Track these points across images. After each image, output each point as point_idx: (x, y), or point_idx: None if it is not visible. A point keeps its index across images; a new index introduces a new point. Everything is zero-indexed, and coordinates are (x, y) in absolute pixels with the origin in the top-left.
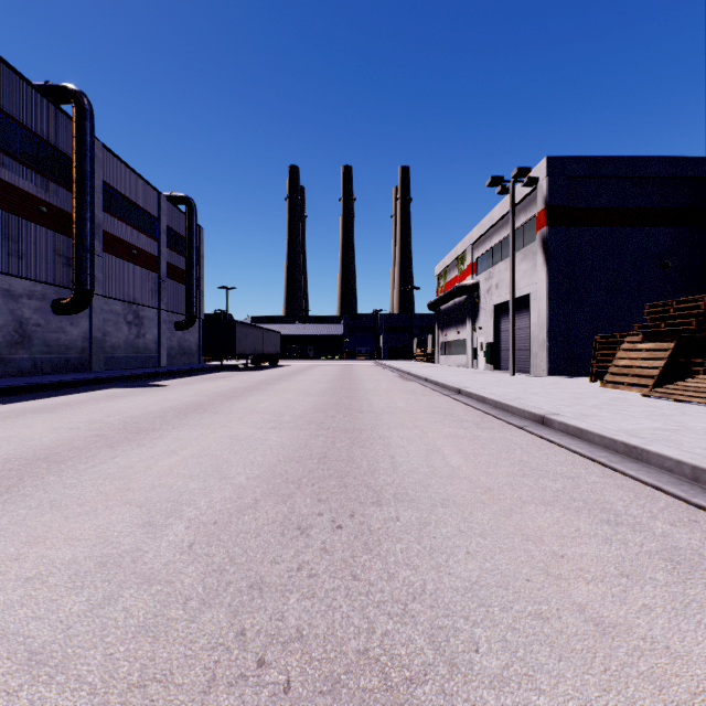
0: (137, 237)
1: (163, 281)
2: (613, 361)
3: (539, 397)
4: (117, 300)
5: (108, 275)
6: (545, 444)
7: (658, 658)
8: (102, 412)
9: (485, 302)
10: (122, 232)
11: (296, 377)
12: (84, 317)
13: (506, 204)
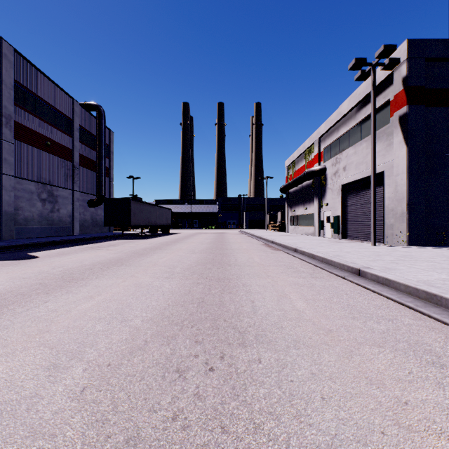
0: (51, 131)
1: (77, 168)
2: None
3: None
4: (30, 181)
5: (21, 159)
6: None
7: None
8: None
9: (332, 183)
10: (36, 125)
11: (174, 246)
12: None
13: (356, 97)
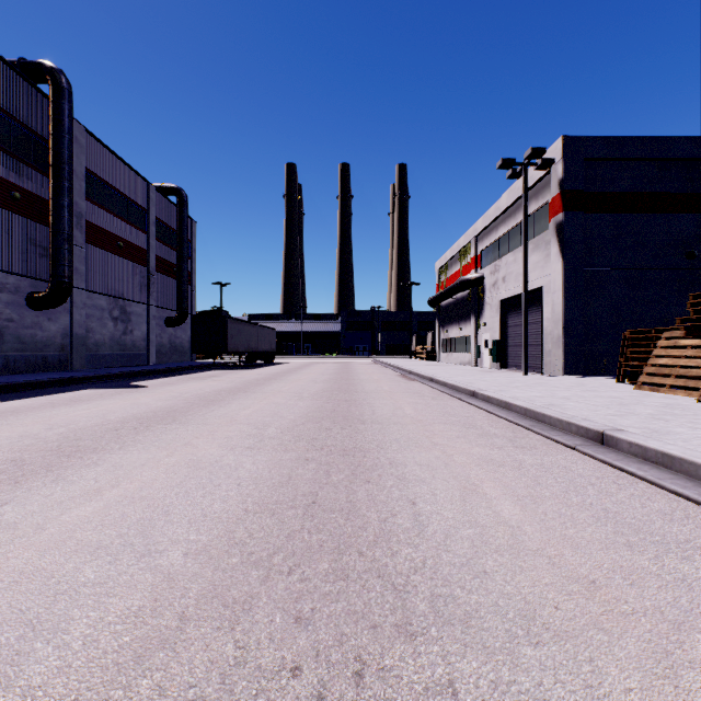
0: (124, 229)
1: (153, 276)
2: (649, 359)
3: (576, 403)
4: (101, 294)
5: (91, 267)
6: (620, 475)
7: None
8: (47, 421)
9: (491, 297)
10: (108, 222)
11: (290, 377)
12: (64, 312)
13: (515, 191)
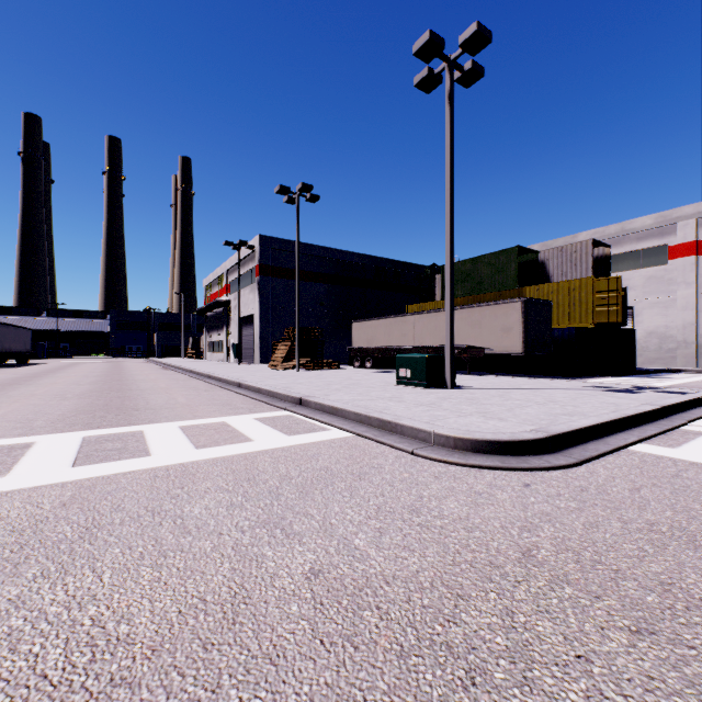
0: None
1: None
2: (274, 355)
3: (225, 371)
4: None
5: None
6: (202, 382)
7: (174, 393)
8: None
9: (234, 315)
10: None
11: (67, 371)
12: None
13: (243, 253)
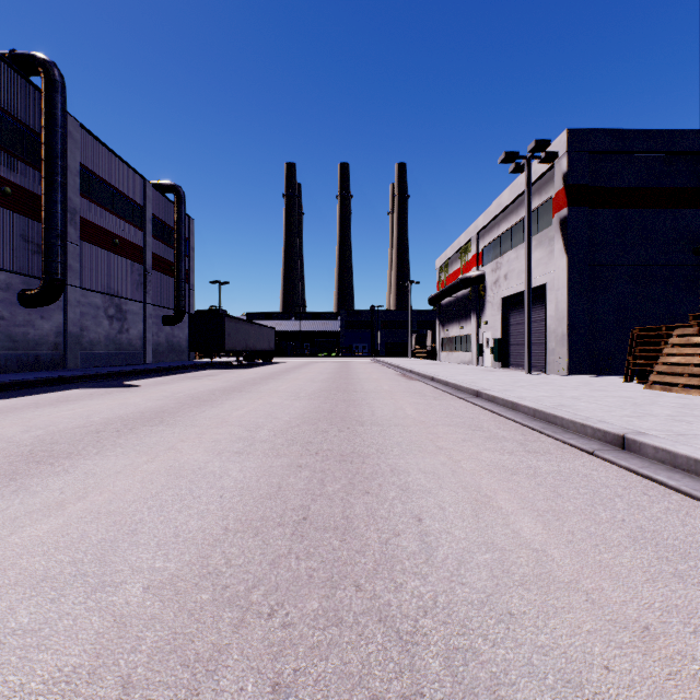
0: (119, 226)
1: (149, 274)
2: (660, 358)
3: (587, 404)
4: (96, 292)
5: (86, 265)
6: (649, 485)
7: None
8: (26, 423)
9: (492, 295)
10: (103, 219)
11: (287, 376)
12: (57, 310)
13: (517, 187)
